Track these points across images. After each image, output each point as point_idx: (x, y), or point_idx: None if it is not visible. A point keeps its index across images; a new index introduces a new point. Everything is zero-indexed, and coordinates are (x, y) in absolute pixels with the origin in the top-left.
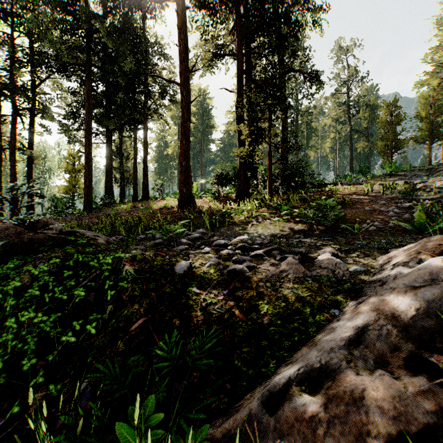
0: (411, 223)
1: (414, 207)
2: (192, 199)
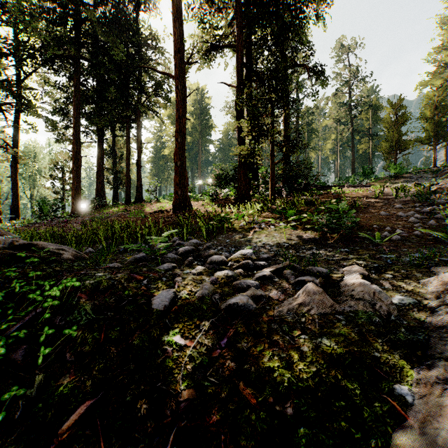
0: (440, 231)
1: (439, 212)
2: (187, 201)
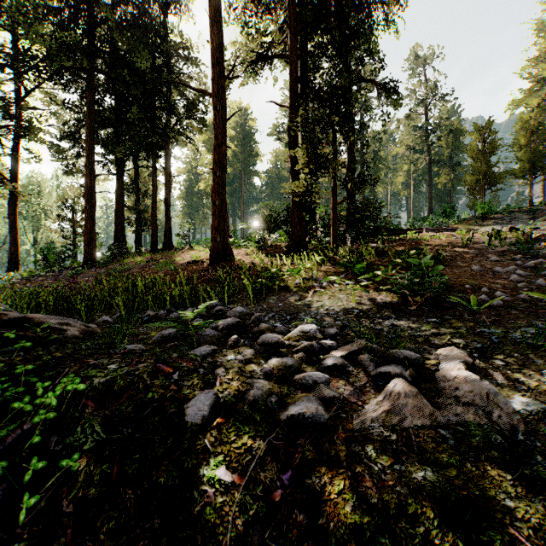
0: None
1: None
2: (228, 250)
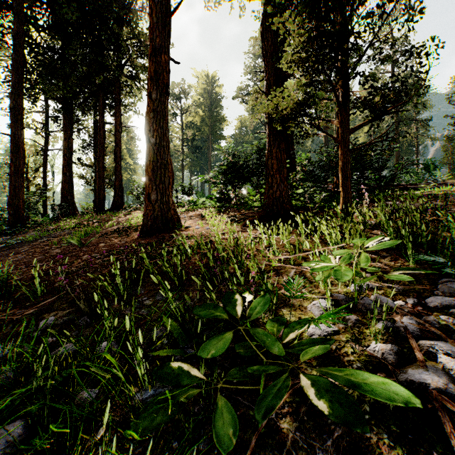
0: None
1: None
2: (170, 212)
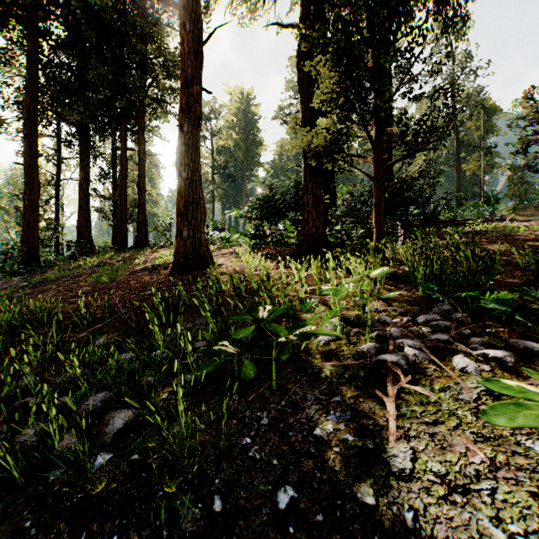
0: None
1: None
2: (203, 249)
